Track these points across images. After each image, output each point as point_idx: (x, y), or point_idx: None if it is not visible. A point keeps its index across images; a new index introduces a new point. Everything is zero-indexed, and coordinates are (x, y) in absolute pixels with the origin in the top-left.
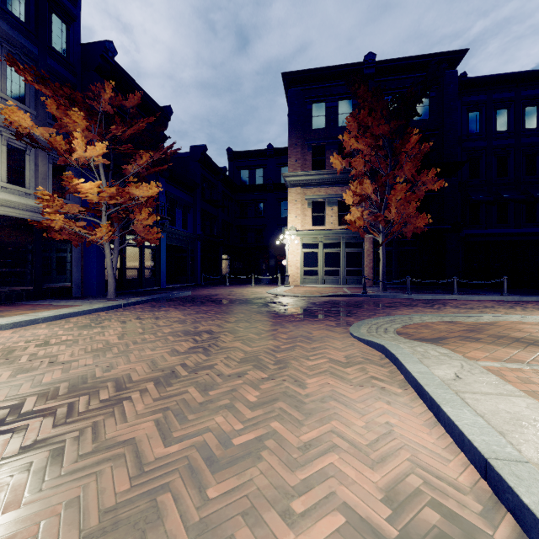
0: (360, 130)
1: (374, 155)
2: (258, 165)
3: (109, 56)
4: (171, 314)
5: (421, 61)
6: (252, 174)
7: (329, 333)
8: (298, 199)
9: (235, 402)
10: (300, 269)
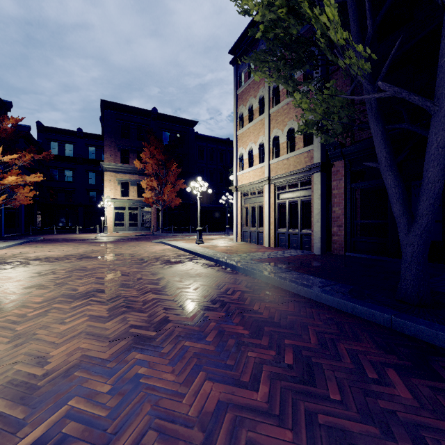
0: (151, 155)
1: (157, 168)
2: (69, 141)
3: None
4: (67, 243)
5: (179, 120)
6: (62, 147)
7: (146, 243)
8: (112, 179)
9: (135, 248)
10: (113, 222)
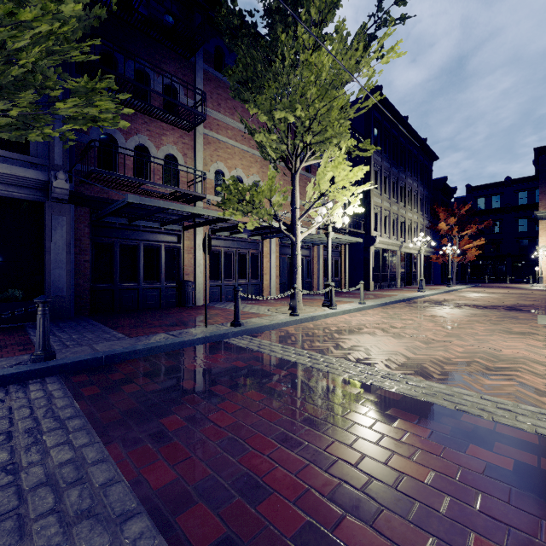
0: None
1: None
2: (495, 193)
3: (445, 183)
4: (505, 289)
5: None
6: (488, 201)
7: None
8: None
9: None
10: None
